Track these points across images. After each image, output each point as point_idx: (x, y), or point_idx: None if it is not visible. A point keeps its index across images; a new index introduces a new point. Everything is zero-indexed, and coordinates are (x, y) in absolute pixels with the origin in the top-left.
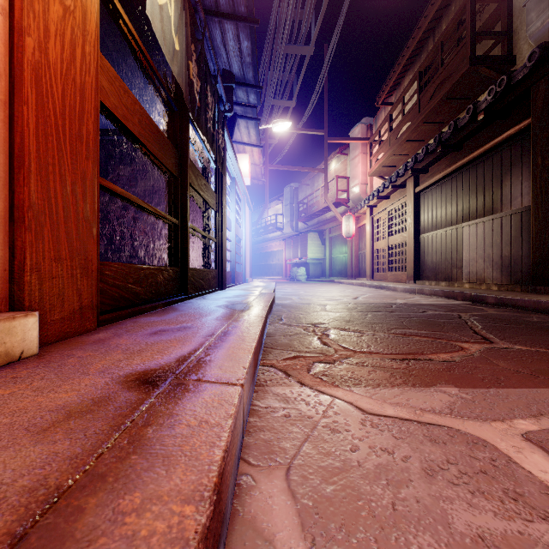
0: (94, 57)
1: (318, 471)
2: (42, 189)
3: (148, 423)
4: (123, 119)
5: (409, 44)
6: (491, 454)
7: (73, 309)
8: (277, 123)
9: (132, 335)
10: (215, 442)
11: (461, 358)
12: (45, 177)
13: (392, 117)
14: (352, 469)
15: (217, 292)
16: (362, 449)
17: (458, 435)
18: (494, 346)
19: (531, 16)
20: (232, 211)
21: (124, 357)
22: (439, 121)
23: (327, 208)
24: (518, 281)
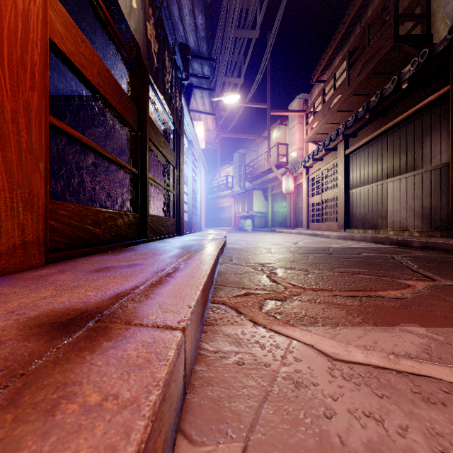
0: None
1: None
2: None
3: (16, 401)
4: (81, 67)
5: (340, 29)
6: None
7: (13, 243)
8: (228, 95)
9: (77, 272)
10: (117, 444)
11: (413, 295)
12: None
13: (325, 92)
14: (334, 451)
15: (175, 238)
16: (339, 413)
17: None
18: (438, 283)
19: None
20: (189, 169)
21: (53, 294)
22: (366, 93)
23: (269, 170)
24: (437, 228)
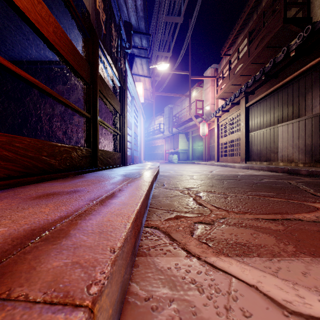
0: None
1: None
2: None
3: None
4: (37, 24)
5: (242, 16)
6: None
7: None
8: (160, 64)
9: (15, 199)
10: None
11: None
12: None
13: (231, 62)
14: None
15: (120, 167)
16: None
17: None
18: None
19: None
20: (132, 117)
21: None
22: (261, 62)
23: (190, 119)
24: (317, 160)
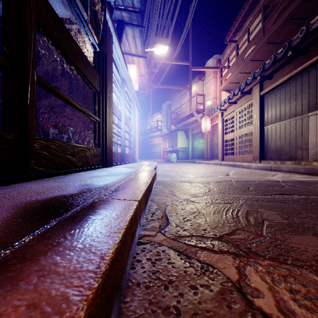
0: None
1: None
2: None
3: None
4: None
5: None
6: None
7: None
8: (158, 46)
9: None
10: None
11: None
12: None
13: (238, 46)
14: None
15: (96, 170)
16: None
17: None
18: None
19: None
20: (123, 105)
21: None
22: (278, 42)
23: (190, 115)
24: None
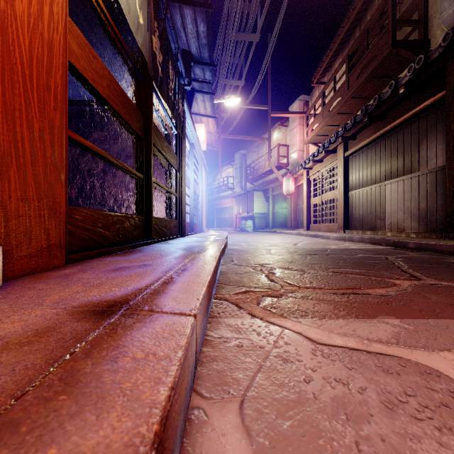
0: (62, 18)
1: (273, 404)
2: (8, 132)
3: (90, 355)
4: (93, 82)
5: (339, 32)
6: (448, 385)
7: (40, 246)
8: (229, 98)
9: (96, 271)
10: (161, 377)
11: (396, 293)
12: (11, 121)
13: (325, 94)
14: (308, 402)
15: (177, 239)
16: (316, 379)
17: (409, 365)
18: (423, 282)
19: (444, 5)
20: (191, 171)
21: (83, 289)
22: (365, 96)
23: (270, 171)
24: (433, 230)
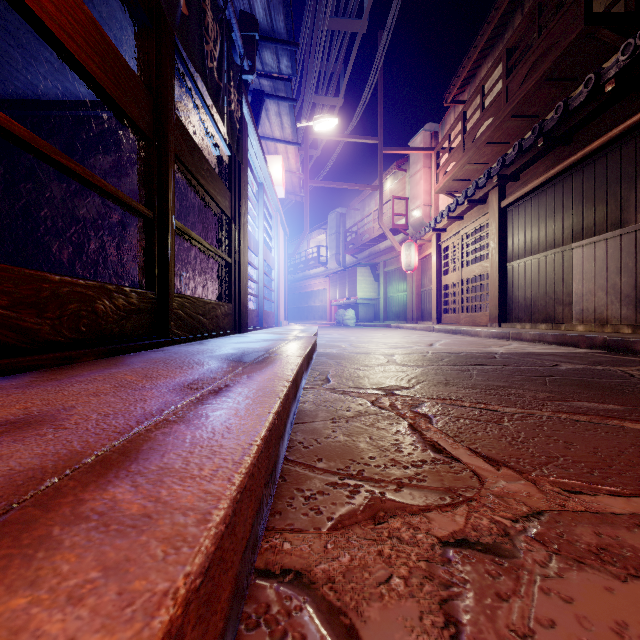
0: None
1: None
2: None
3: None
4: None
5: (490, 18)
6: None
7: None
8: (320, 119)
9: None
10: None
11: None
12: None
13: (466, 116)
14: None
15: (230, 336)
16: None
17: None
18: None
19: None
20: (260, 229)
21: None
22: (532, 114)
23: (381, 237)
24: None
